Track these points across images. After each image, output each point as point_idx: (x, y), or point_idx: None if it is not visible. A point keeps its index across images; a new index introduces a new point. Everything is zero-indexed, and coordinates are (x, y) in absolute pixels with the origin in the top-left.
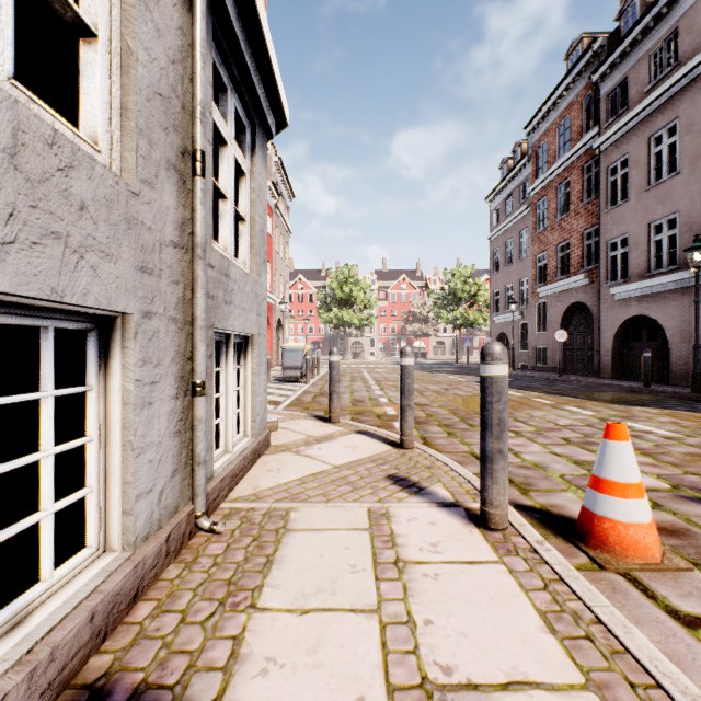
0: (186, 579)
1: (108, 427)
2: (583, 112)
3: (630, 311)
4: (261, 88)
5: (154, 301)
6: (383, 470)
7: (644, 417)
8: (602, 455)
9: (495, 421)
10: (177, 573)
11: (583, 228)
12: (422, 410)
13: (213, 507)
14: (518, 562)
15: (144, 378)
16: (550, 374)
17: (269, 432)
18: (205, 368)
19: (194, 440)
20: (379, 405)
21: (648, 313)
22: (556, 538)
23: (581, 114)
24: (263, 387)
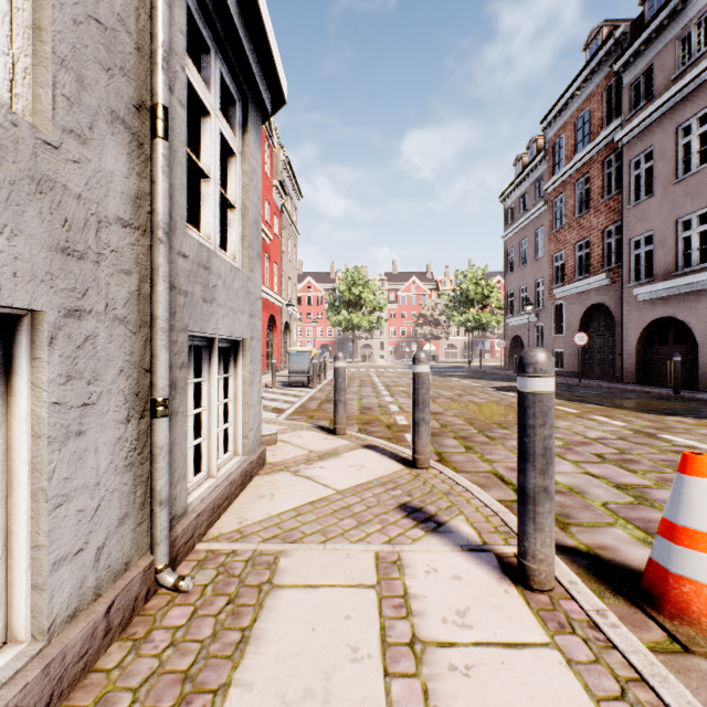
0: (128, 671)
1: (12, 469)
2: (603, 103)
3: (655, 313)
4: (252, 54)
5: (88, 295)
6: (394, 497)
7: (682, 429)
8: (678, 494)
9: (539, 450)
10: (119, 658)
11: (603, 225)
12: (435, 419)
13: (184, 552)
14: (577, 645)
15: (67, 399)
16: (568, 378)
17: (265, 448)
18: (168, 382)
19: (154, 474)
20: (389, 414)
21: (676, 315)
22: (615, 598)
23: (601, 106)
24: (257, 397)
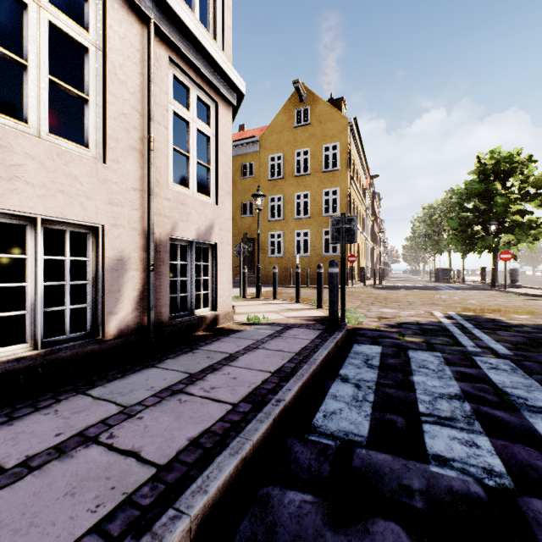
0: None
1: None
2: None
3: None
4: None
5: None
6: None
7: None
8: None
9: None
10: None
11: None
12: None
13: None
14: None
15: None
16: None
17: None
18: None
19: None
20: None
21: None
22: None
23: None
24: None
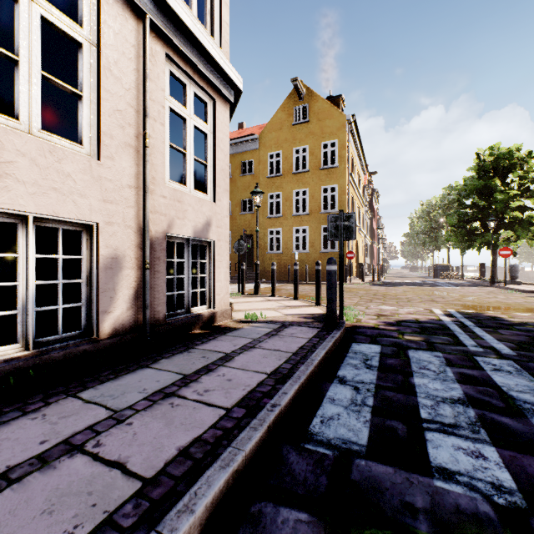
0: None
1: None
2: None
3: None
4: None
5: None
6: None
7: None
8: None
9: None
10: None
11: None
12: None
13: None
14: None
15: None
16: None
17: None
18: None
19: None
20: None
21: None
22: None
23: None
24: None
